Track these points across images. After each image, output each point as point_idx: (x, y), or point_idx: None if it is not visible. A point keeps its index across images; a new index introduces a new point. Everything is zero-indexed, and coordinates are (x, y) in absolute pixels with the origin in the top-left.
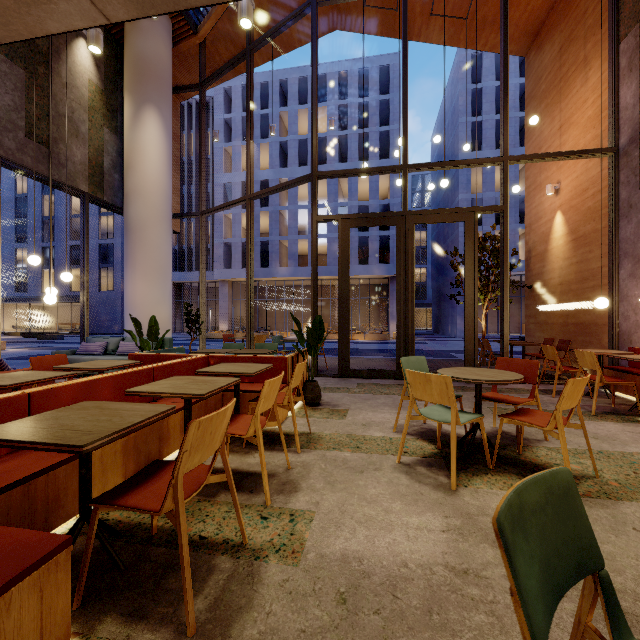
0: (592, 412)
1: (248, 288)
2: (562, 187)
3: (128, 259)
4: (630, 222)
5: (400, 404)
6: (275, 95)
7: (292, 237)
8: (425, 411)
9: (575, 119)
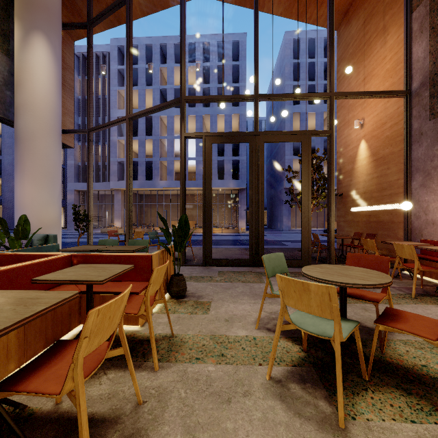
0: (412, 295)
1: (128, 192)
2: (365, 122)
3: (17, 165)
4: (421, 146)
5: (262, 301)
6: (157, 55)
7: (169, 159)
8: (296, 318)
9: (376, 72)
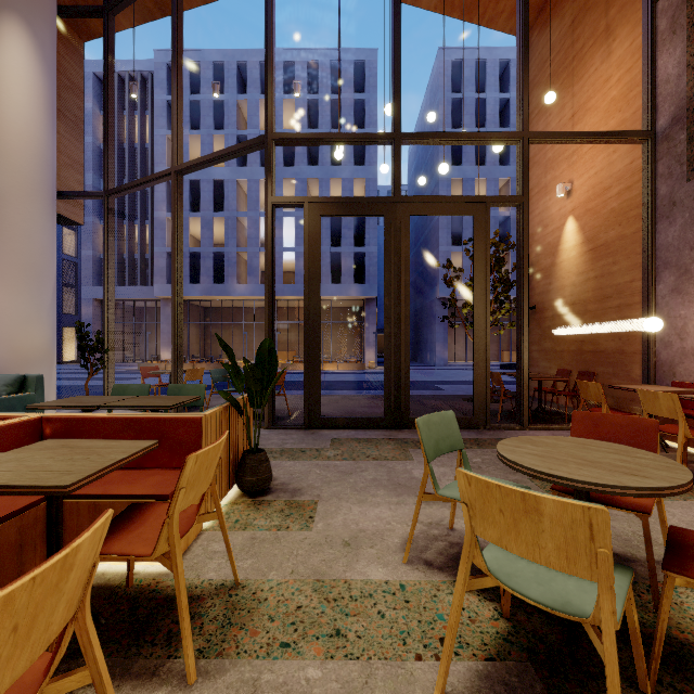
0: None
1: (174, 301)
2: (575, 187)
3: None
4: (673, 224)
5: (417, 509)
6: (232, 79)
7: (253, 249)
8: (497, 562)
9: (593, 103)
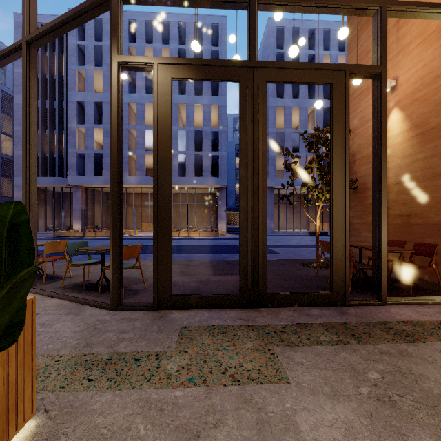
0: None
1: (24, 173)
2: (400, 82)
3: None
4: None
5: None
6: (125, 32)
7: (140, 152)
8: None
9: None
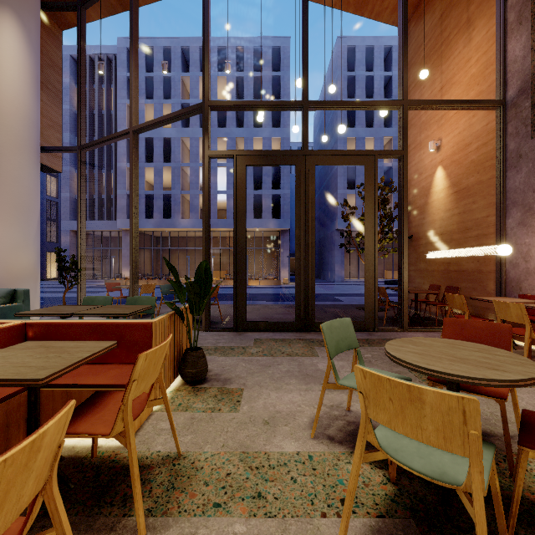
0: None
1: (132, 231)
2: (443, 144)
3: None
4: (519, 172)
5: (322, 395)
6: (177, 60)
7: (194, 192)
8: (387, 439)
9: (457, 79)
